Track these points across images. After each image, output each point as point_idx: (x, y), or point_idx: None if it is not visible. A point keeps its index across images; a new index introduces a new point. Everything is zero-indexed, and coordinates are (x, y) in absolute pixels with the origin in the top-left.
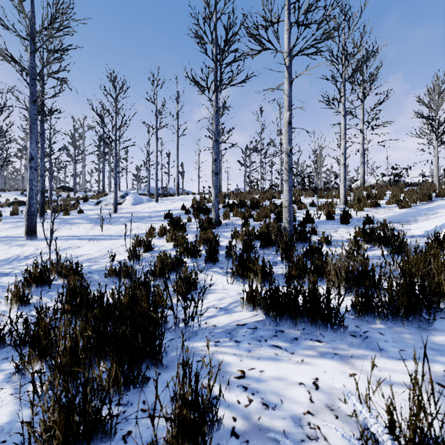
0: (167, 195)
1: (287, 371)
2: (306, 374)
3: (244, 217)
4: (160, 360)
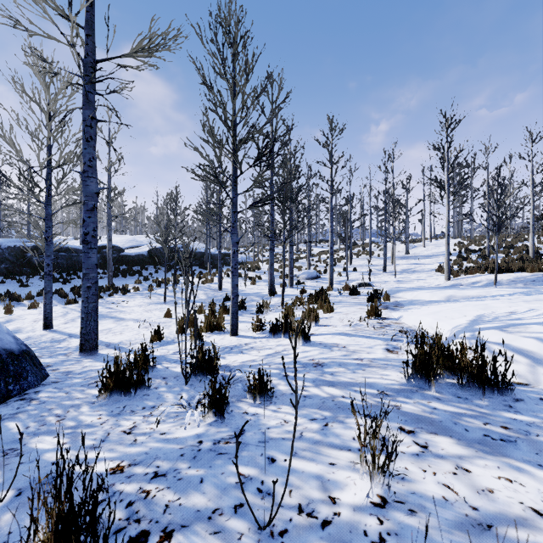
0: (417, 242)
1: None
2: None
3: (504, 253)
4: None
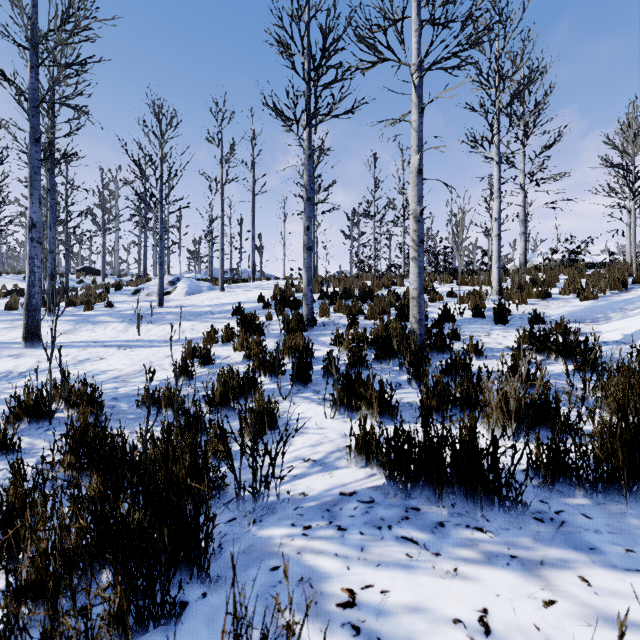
0: (239, 281)
1: (430, 593)
2: (466, 600)
3: (350, 313)
4: (207, 569)
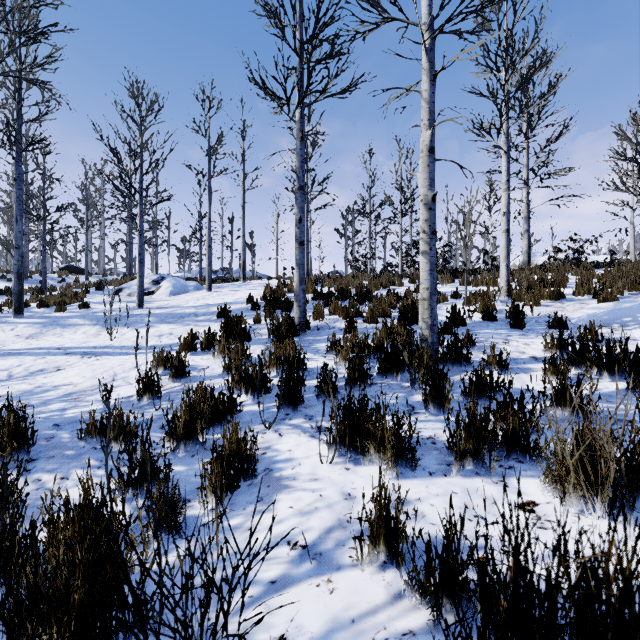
0: (229, 280)
1: None
2: None
3: (347, 315)
4: None
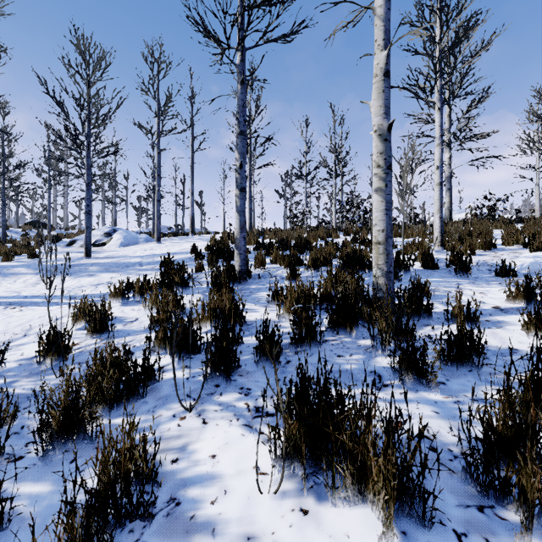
0: (179, 234)
1: None
2: None
3: (288, 264)
4: None
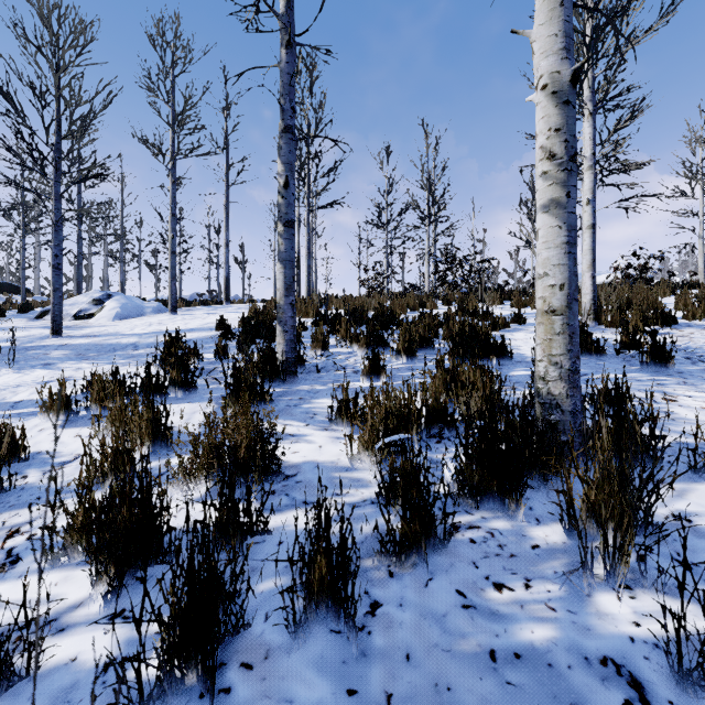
0: (209, 302)
1: None
2: None
3: (365, 348)
4: None
